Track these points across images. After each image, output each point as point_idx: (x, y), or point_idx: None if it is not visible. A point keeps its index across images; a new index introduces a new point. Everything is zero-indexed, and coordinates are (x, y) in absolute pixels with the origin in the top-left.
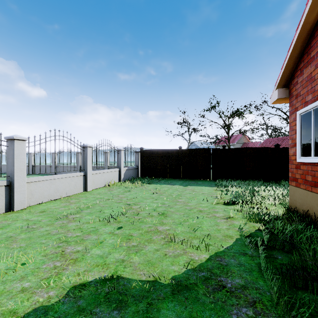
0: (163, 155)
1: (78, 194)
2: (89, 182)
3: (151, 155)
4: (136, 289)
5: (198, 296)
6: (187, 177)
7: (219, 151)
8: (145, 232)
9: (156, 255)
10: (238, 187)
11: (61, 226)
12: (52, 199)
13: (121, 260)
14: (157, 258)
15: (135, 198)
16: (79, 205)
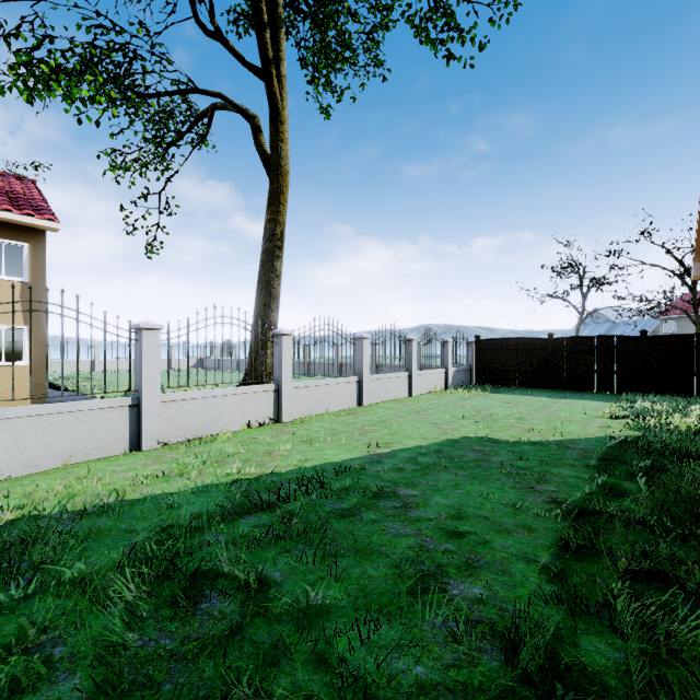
0: (517, 348)
1: (405, 398)
2: (414, 385)
3: (494, 348)
4: (504, 441)
5: (546, 447)
6: (564, 386)
7: (633, 341)
8: (503, 426)
9: (516, 435)
10: (660, 404)
11: (421, 417)
12: (384, 400)
13: (488, 434)
14: (517, 435)
15: (481, 406)
16: (420, 407)
